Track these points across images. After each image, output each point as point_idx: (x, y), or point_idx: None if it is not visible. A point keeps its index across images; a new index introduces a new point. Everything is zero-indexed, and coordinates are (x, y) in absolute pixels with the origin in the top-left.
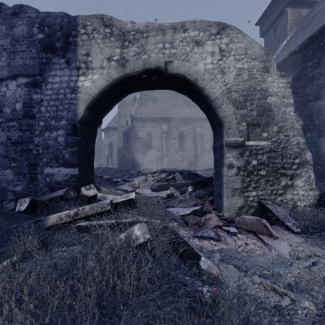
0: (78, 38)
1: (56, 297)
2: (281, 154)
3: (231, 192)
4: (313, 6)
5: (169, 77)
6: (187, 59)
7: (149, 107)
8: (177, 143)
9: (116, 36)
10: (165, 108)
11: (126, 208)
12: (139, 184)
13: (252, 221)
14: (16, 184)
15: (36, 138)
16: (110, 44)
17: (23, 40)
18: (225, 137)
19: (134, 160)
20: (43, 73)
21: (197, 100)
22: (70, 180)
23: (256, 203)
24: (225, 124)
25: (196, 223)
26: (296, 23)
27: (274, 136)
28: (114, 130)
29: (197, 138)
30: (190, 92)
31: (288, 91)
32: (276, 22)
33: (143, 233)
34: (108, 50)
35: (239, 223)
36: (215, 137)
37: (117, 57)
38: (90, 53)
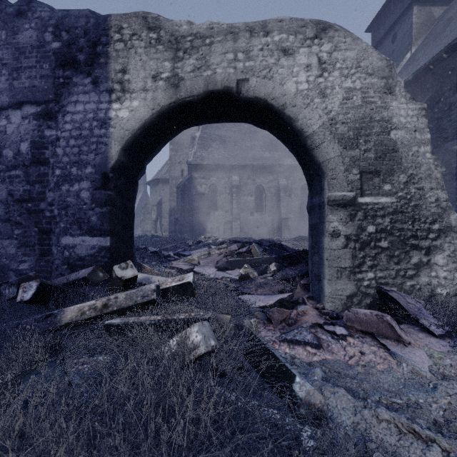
0: (111, 47)
1: (60, 454)
2: (411, 216)
3: (336, 273)
4: (450, 3)
5: (243, 104)
6: (270, 75)
7: (213, 150)
8: (254, 201)
9: (165, 44)
10: (236, 151)
11: (179, 296)
12: (199, 260)
13: (370, 317)
14: (21, 260)
15: (49, 193)
16: (157, 55)
17: (30, 52)
18: (326, 192)
19: (192, 226)
20: (59, 99)
21: (284, 137)
22: (99, 254)
23: (373, 290)
24: (327, 172)
25: (284, 320)
26: (425, 27)
27: (402, 190)
28: (164, 183)
29: (282, 194)
30: (274, 125)
31: (422, 122)
32: (396, 27)
33: (206, 338)
34: (154, 64)
35: (350, 320)
36: (311, 192)
37: (167, 74)
38: (127, 68)
